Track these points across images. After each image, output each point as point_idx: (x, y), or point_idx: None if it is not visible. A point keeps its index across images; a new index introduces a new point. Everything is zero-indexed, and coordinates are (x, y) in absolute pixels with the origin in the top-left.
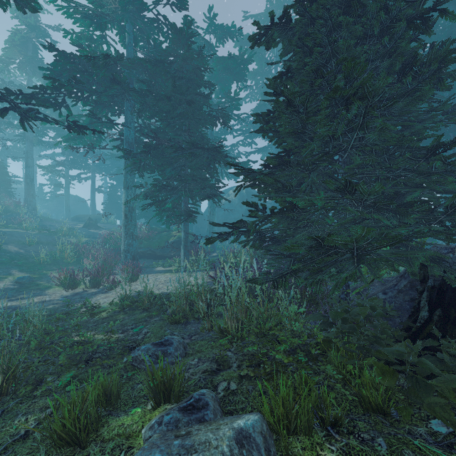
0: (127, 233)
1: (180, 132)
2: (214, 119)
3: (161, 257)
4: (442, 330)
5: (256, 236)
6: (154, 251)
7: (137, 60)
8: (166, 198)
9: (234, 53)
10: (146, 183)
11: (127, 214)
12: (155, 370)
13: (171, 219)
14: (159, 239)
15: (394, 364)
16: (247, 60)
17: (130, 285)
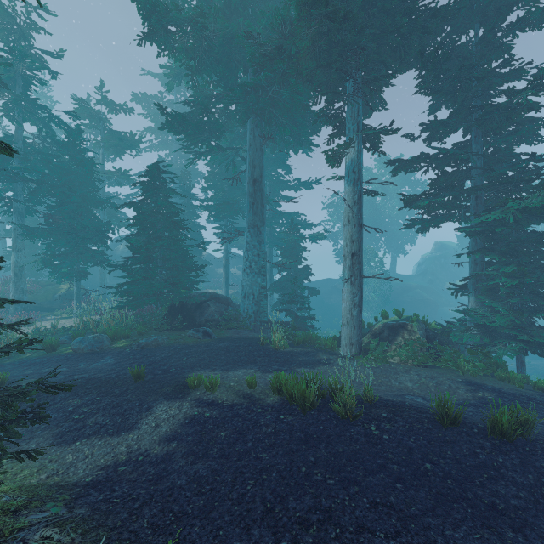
0: (17, 289)
1: (74, 214)
2: (104, 203)
3: (48, 309)
4: (169, 317)
5: (121, 292)
6: (41, 303)
7: (31, 152)
8: (61, 263)
9: (125, 134)
10: (44, 253)
11: (17, 273)
12: (75, 335)
13: (64, 277)
14: (45, 293)
15: (156, 328)
16: (138, 141)
17: (29, 328)
